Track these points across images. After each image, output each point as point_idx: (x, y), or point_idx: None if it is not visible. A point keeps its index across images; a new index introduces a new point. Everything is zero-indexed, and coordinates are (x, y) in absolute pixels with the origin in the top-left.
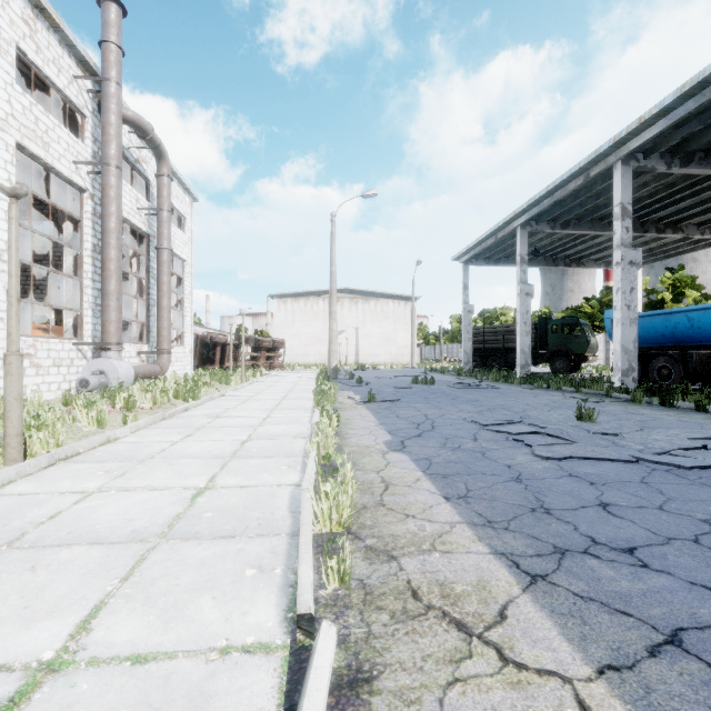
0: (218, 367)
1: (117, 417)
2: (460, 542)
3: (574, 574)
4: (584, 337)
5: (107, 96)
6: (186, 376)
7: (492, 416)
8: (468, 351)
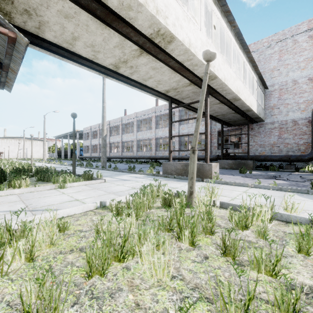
0: None
1: None
2: None
3: None
4: None
5: None
6: None
7: None
8: (56, 155)
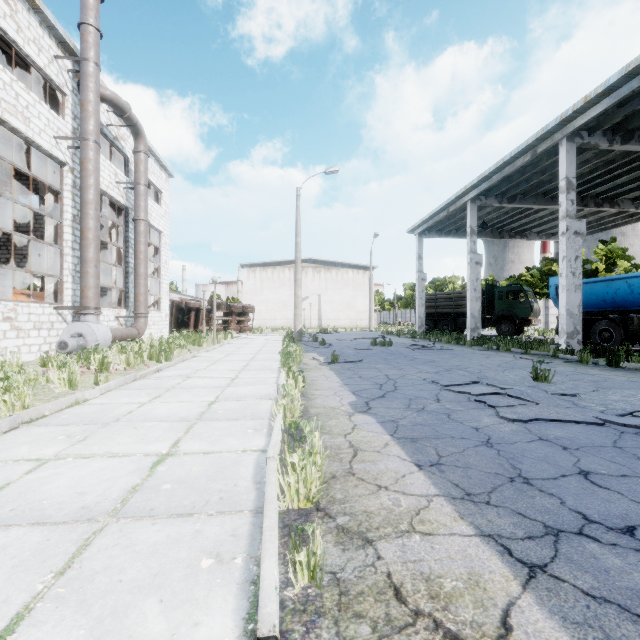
0: (192, 330)
1: (90, 378)
2: (440, 521)
3: (577, 564)
4: (528, 302)
5: (85, 75)
6: (161, 338)
7: (451, 376)
8: (421, 316)
